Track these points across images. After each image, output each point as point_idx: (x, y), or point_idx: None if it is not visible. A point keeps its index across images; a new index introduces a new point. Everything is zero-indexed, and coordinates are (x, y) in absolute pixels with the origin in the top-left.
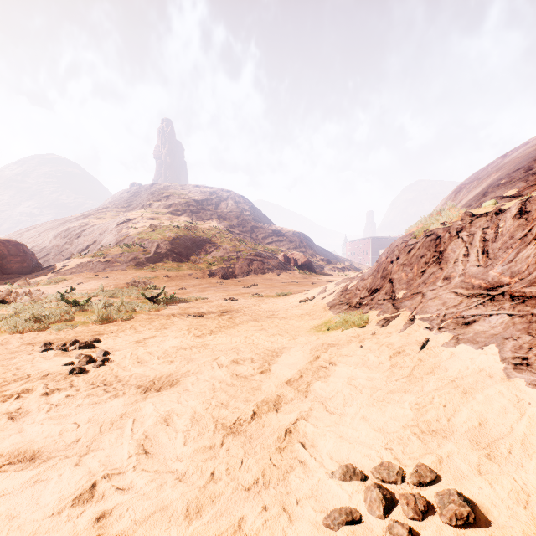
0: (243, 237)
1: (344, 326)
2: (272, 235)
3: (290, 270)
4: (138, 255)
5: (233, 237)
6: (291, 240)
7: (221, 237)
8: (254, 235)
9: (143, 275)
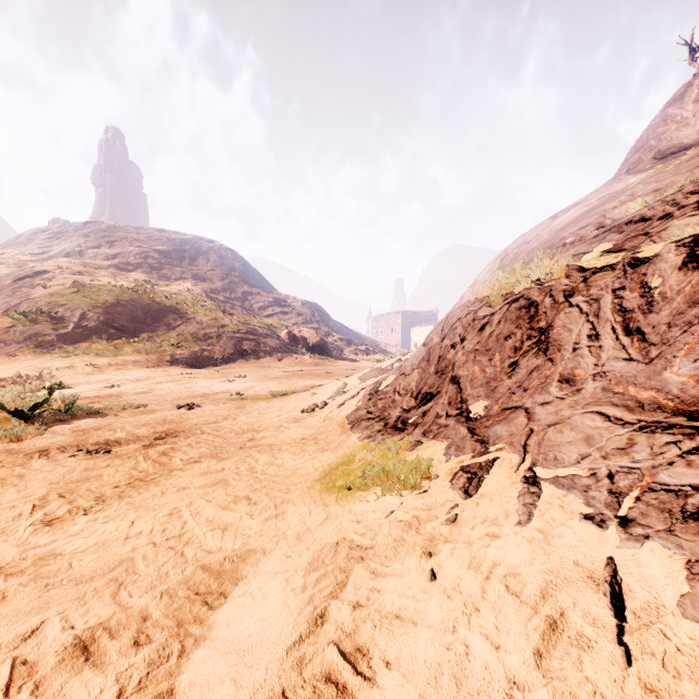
0: (231, 306)
1: (383, 488)
2: (273, 305)
3: (297, 353)
4: (43, 331)
5: (214, 306)
6: (299, 313)
7: (195, 305)
8: (247, 304)
9: (46, 364)
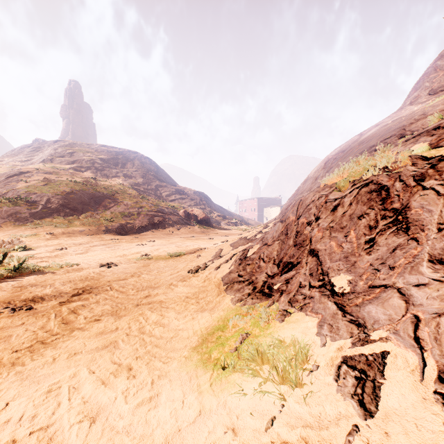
0: (147, 194)
1: (260, 382)
2: (175, 193)
3: (190, 225)
4: (21, 210)
5: (136, 194)
6: (192, 198)
7: (123, 193)
8: (158, 193)
9: (19, 233)
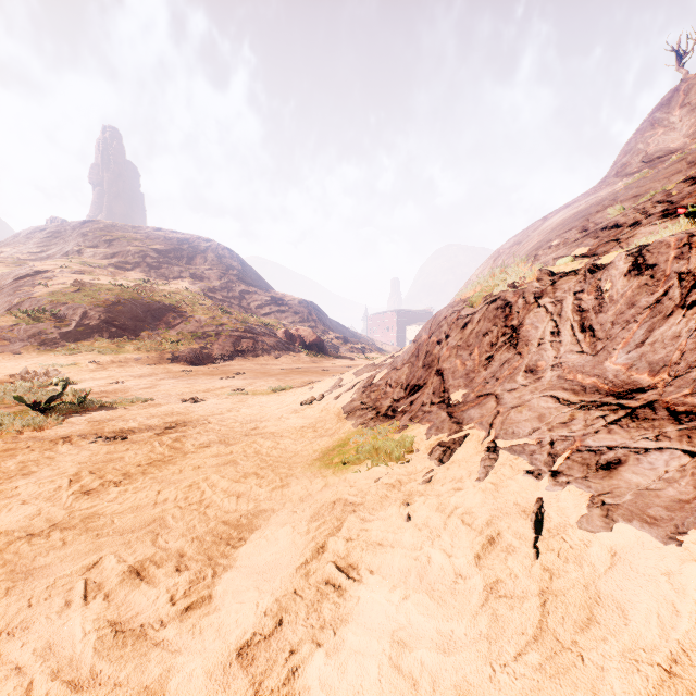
0: (228, 305)
1: (373, 460)
2: (271, 304)
3: (294, 351)
4: (46, 329)
5: (212, 304)
6: (296, 311)
7: (193, 304)
8: (244, 303)
9: (51, 362)
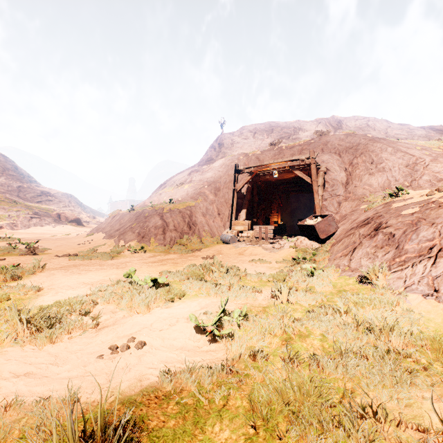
0: (10, 196)
1: (89, 235)
2: (41, 195)
3: (63, 224)
4: None
5: (4, 197)
6: (60, 200)
7: None
8: (22, 194)
9: None
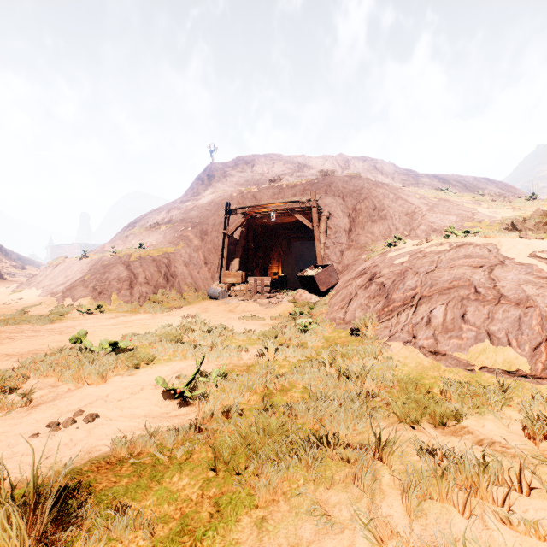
0: None
1: (15, 292)
2: None
3: None
4: None
5: None
6: None
7: None
8: None
9: None
